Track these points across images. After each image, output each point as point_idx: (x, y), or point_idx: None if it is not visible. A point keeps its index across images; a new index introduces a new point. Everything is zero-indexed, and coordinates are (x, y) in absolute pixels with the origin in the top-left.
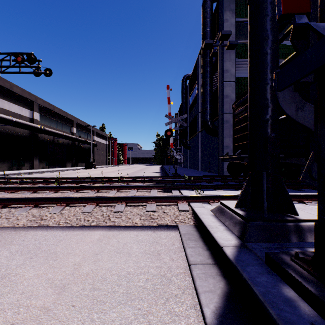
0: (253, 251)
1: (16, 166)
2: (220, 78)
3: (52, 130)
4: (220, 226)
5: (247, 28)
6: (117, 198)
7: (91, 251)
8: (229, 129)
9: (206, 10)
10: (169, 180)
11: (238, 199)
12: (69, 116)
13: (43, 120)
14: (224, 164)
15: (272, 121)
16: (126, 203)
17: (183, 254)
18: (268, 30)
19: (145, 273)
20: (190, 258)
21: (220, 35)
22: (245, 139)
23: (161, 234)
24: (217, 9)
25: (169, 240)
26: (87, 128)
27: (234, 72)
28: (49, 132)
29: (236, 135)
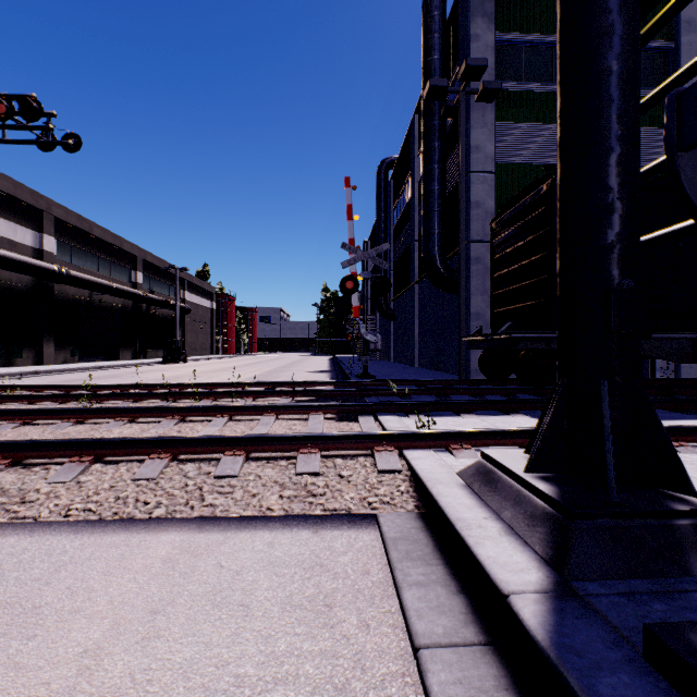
0: (595, 608)
1: (1, 359)
2: (463, 165)
3: (87, 277)
4: (489, 520)
5: (521, 56)
6: (225, 441)
7: (141, 602)
8: (483, 276)
9: (432, 14)
10: (351, 391)
11: (533, 451)
12: (126, 245)
13: (67, 253)
14: (471, 354)
15: (624, 247)
16: (246, 454)
17: (393, 604)
18: (614, 10)
19: (290, 683)
20: (416, 623)
21: (463, 68)
22: (518, 299)
23: (335, 540)
24: (456, 14)
25: (356, 558)
26: (167, 272)
27: (494, 152)
28: (80, 280)
29: (499, 290)
